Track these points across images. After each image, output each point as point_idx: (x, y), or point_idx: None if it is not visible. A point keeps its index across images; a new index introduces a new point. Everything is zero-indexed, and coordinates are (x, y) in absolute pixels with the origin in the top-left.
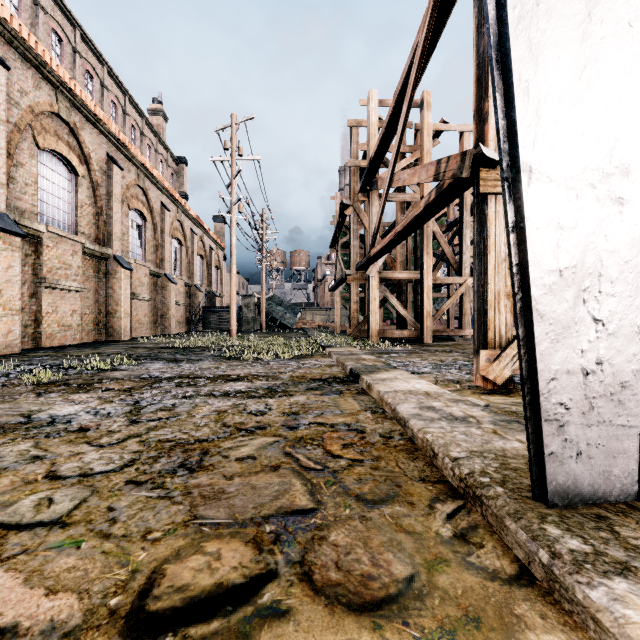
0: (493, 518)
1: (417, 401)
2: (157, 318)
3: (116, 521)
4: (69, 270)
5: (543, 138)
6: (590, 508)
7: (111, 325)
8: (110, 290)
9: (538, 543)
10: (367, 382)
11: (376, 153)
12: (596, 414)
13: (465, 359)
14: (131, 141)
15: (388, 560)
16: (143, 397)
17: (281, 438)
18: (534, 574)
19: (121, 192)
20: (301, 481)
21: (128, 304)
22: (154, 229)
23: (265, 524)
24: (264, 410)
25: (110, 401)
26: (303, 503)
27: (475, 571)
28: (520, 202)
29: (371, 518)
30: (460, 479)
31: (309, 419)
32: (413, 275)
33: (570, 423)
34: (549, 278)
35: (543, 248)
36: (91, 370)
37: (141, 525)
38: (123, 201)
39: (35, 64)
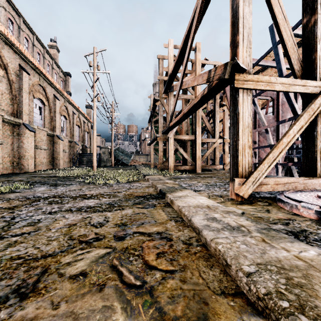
0: None
1: (204, 213)
2: (51, 159)
3: None
4: None
5: None
6: None
7: (22, 163)
8: (21, 143)
9: None
10: (170, 199)
11: (173, 71)
12: None
13: (220, 181)
14: (37, 61)
15: None
16: (20, 214)
17: (111, 249)
18: None
19: (28, 87)
20: (122, 304)
21: (32, 151)
22: (50, 110)
23: None
24: (103, 222)
25: None
26: None
27: None
28: None
29: None
30: (258, 297)
31: (133, 229)
32: (191, 137)
33: None
34: None
35: None
36: None
37: None
38: (30, 93)
39: None
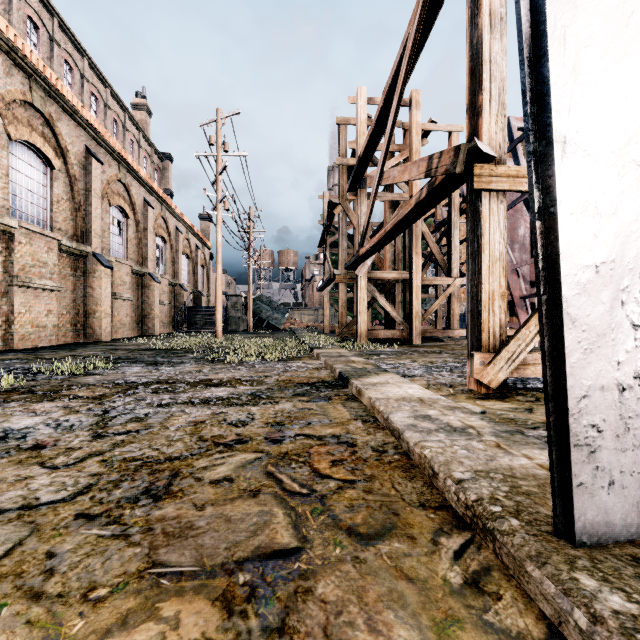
0: (510, 559)
1: (411, 409)
2: (140, 318)
3: (53, 573)
4: (44, 268)
5: (581, 101)
6: (623, 546)
7: (90, 326)
8: (89, 289)
9: (572, 600)
10: (357, 387)
11: (365, 150)
12: (632, 437)
13: (455, 360)
14: (113, 136)
15: (388, 622)
16: (114, 406)
17: (263, 454)
18: (567, 638)
19: (101, 187)
20: (284, 510)
21: (108, 304)
22: (137, 226)
23: (238, 572)
24: (246, 420)
25: (76, 411)
26: (285, 540)
27: (495, 636)
28: (551, 181)
29: (366, 560)
30: (466, 506)
31: (295, 430)
32: (402, 275)
33: (602, 448)
34: (583, 275)
35: (577, 238)
36: (62, 375)
37: (84, 578)
38: (103, 197)
39: (6, 49)
